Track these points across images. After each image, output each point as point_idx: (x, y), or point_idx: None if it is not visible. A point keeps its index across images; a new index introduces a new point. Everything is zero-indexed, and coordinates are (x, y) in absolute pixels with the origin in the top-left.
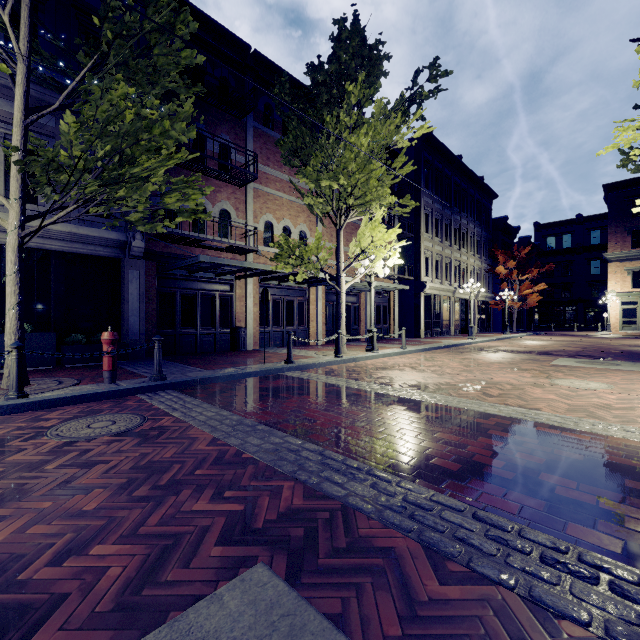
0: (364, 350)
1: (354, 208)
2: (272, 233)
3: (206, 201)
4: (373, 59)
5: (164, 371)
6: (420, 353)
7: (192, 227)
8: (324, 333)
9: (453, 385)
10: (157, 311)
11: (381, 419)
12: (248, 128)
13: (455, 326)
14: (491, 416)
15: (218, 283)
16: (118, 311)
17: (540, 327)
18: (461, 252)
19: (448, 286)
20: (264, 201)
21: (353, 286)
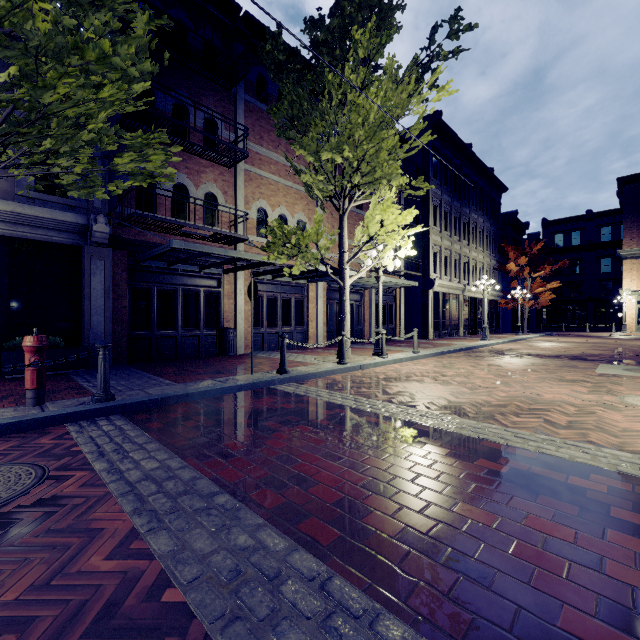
0: (370, 354)
1: (360, 187)
2: (266, 222)
3: (188, 182)
4: (383, 10)
5: (121, 385)
6: (434, 358)
7: (172, 212)
8: (325, 334)
9: (496, 406)
10: (129, 309)
11: (418, 478)
12: (238, 101)
13: (464, 326)
14: (589, 471)
15: (203, 277)
16: (78, 309)
17: (548, 327)
18: (470, 248)
19: (457, 284)
20: (257, 185)
21: (357, 282)
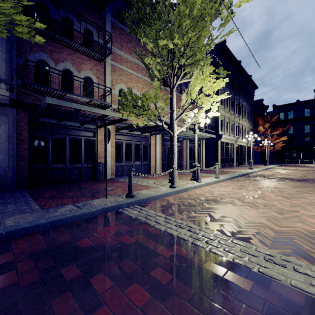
0: (189, 179)
1: (185, 68)
2: None
3: (73, 69)
4: None
5: None
6: (229, 181)
7: (61, 87)
8: (160, 166)
9: None
10: (30, 150)
11: None
12: (106, 20)
13: (236, 161)
14: None
15: (83, 130)
16: None
17: (276, 161)
18: (239, 118)
19: (233, 137)
20: (119, 74)
21: (180, 135)
